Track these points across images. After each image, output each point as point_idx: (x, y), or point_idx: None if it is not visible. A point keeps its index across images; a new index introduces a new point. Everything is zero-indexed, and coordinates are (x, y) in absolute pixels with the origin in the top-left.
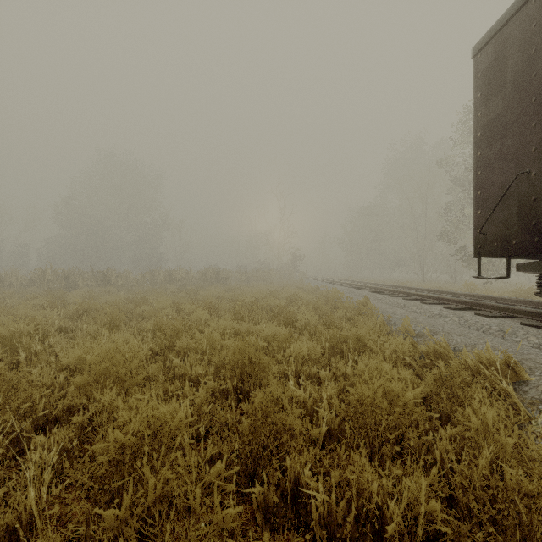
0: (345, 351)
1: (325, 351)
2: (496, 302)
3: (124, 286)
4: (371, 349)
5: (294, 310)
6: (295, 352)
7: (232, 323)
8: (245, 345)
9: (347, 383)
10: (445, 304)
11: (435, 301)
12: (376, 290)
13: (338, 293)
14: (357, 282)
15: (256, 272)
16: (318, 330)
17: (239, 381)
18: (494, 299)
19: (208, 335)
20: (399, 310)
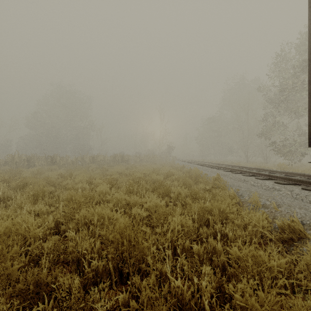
0: (210, 221)
1: (195, 222)
2: (308, 178)
3: (65, 165)
4: (232, 221)
5: (169, 184)
6: (171, 227)
7: (125, 194)
8: (127, 224)
9: (218, 260)
10: (273, 179)
11: (266, 177)
12: (221, 168)
13: (198, 171)
14: (207, 162)
15: (146, 156)
16: (188, 203)
17: (121, 259)
18: (306, 176)
19: (100, 211)
20: (241, 183)
